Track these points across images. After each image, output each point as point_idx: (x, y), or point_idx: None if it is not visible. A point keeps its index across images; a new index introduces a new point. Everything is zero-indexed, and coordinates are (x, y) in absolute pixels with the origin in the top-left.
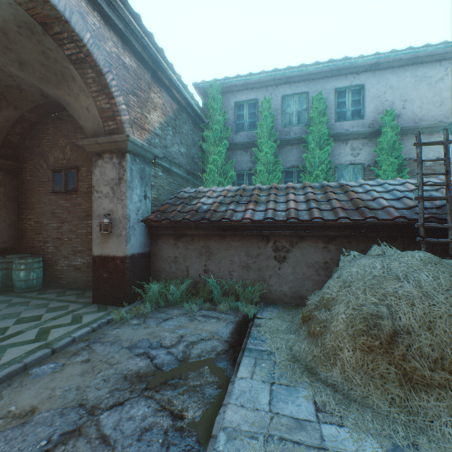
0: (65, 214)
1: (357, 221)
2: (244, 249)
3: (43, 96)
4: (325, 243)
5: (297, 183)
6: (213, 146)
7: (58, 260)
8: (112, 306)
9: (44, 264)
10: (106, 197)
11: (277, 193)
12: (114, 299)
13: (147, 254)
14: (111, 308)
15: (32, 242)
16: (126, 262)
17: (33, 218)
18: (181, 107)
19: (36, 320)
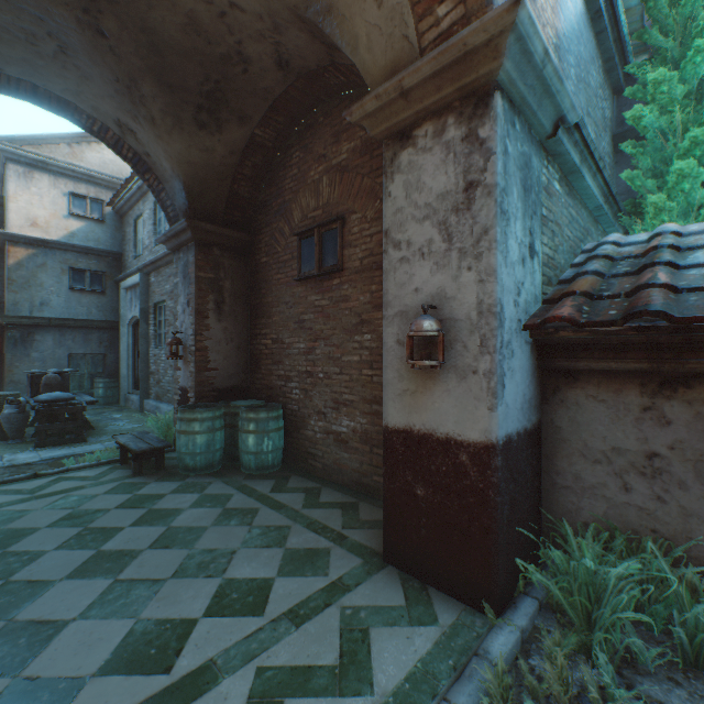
0: (318, 322)
1: None
2: None
3: (280, 67)
4: None
5: None
6: (678, 110)
7: (306, 418)
8: (444, 599)
9: (285, 422)
10: (423, 255)
11: None
12: (446, 572)
13: (532, 433)
14: (444, 608)
15: (268, 378)
16: (490, 464)
17: (269, 333)
18: (586, 13)
19: (253, 612)
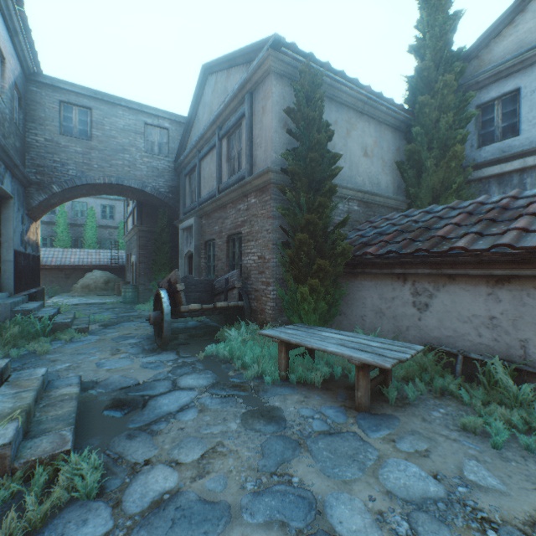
0: None
1: (95, 265)
2: (52, 275)
3: None
4: (86, 272)
5: (79, 249)
6: None
7: None
8: None
9: None
10: None
11: (68, 253)
12: None
13: None
14: None
15: None
16: None
17: None
18: None
19: None
